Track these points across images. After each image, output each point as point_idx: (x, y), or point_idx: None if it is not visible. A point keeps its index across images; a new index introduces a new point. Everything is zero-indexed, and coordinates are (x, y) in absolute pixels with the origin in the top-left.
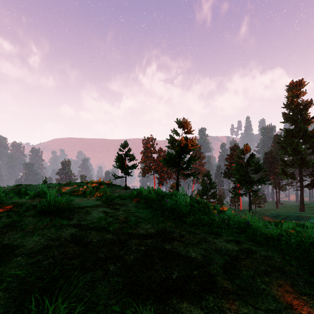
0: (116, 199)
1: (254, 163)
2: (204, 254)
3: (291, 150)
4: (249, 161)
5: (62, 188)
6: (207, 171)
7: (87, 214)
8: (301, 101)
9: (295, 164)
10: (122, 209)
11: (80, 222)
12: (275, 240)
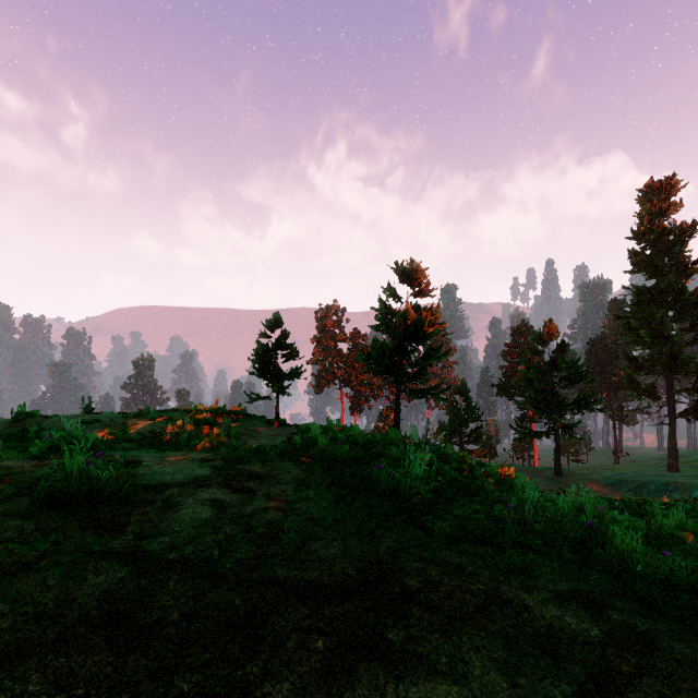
0: (248, 462)
1: (567, 364)
2: (508, 660)
3: (649, 334)
4: (556, 360)
5: (125, 425)
6: (462, 383)
7: (167, 510)
8: (671, 225)
9: (658, 365)
10: (265, 492)
11: (141, 542)
12: (685, 588)
